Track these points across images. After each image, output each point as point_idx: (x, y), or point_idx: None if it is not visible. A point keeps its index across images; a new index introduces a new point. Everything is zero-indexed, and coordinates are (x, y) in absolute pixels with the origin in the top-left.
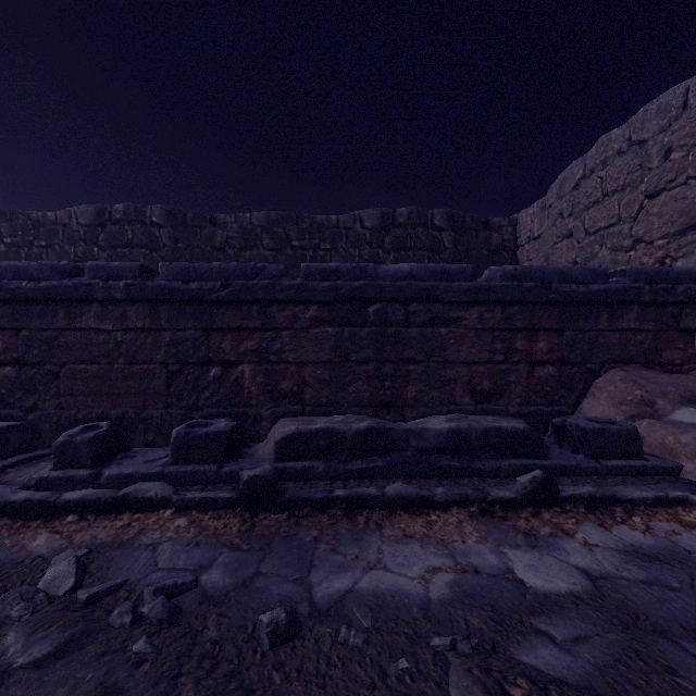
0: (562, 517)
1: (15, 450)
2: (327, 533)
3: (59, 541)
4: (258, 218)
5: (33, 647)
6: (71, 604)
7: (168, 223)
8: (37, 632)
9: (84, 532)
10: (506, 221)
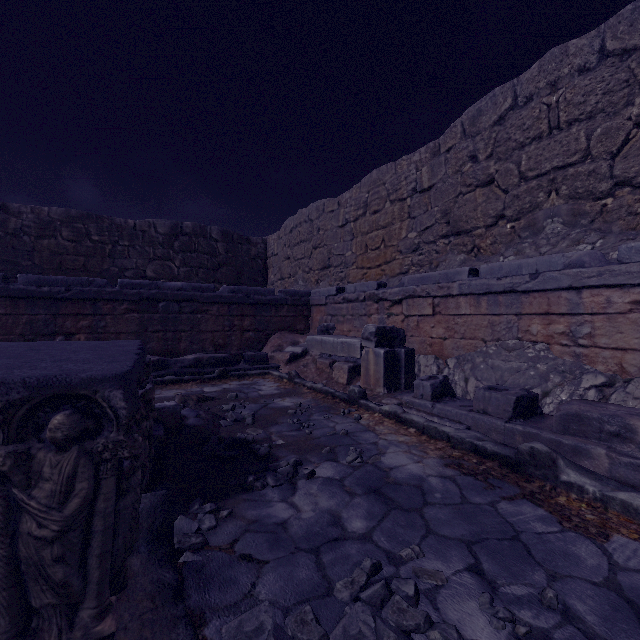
0: (228, 380)
1: None
2: None
3: None
4: (57, 212)
5: None
6: None
7: None
8: None
9: None
10: (260, 240)
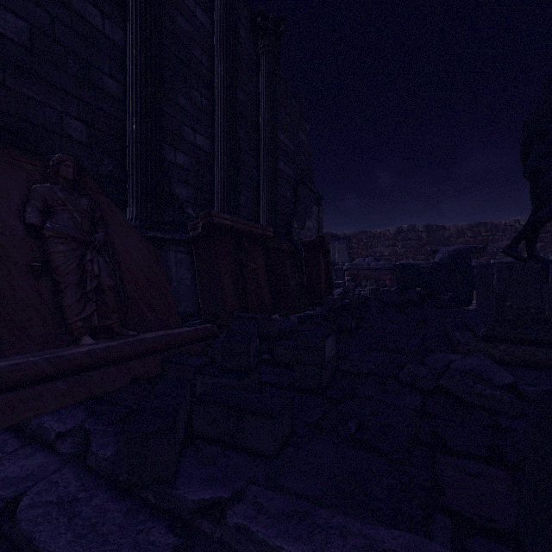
0: None
1: None
2: None
3: None
4: (465, 225)
5: None
6: None
7: (425, 230)
8: None
9: None
10: None
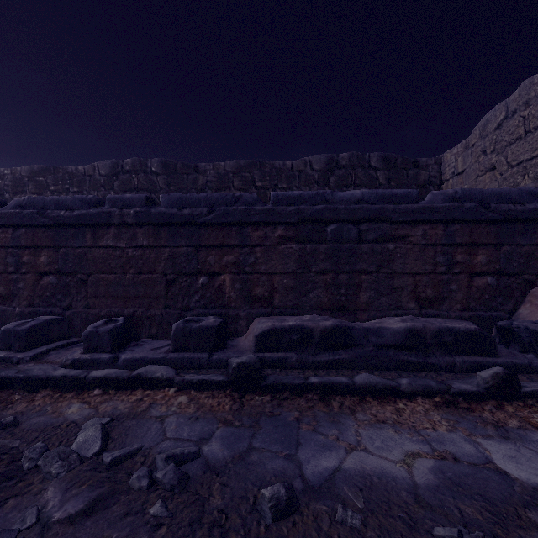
0: (526, 411)
1: (56, 338)
2: (307, 415)
3: (88, 409)
4: (230, 165)
5: (67, 503)
6: (98, 465)
7: (163, 172)
8: (71, 489)
9: (106, 403)
10: (432, 160)
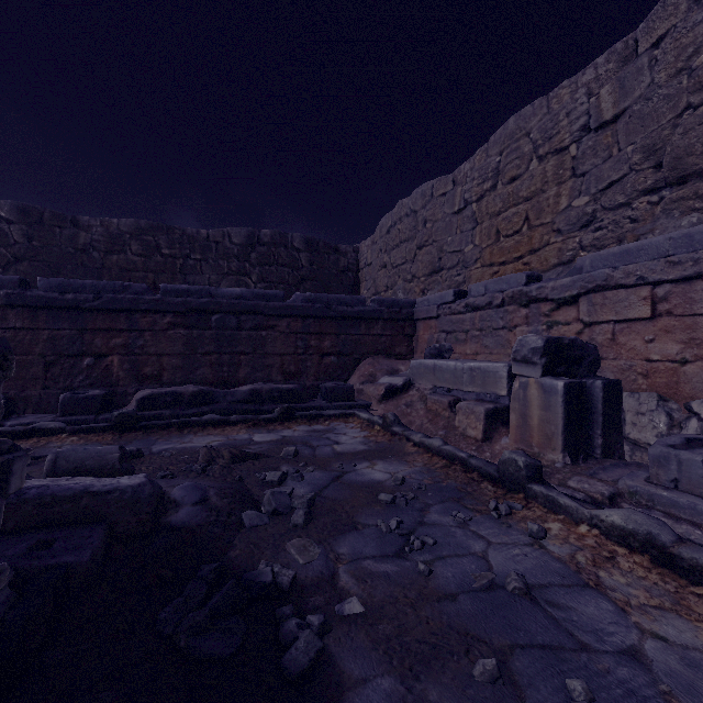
0: (294, 424)
1: None
2: (166, 437)
3: None
4: (126, 224)
5: None
6: None
7: (20, 220)
8: None
9: None
10: (351, 248)
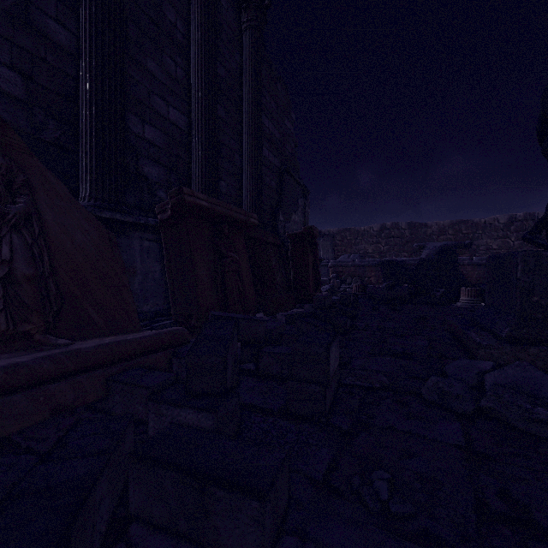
0: None
1: None
2: None
3: None
4: (446, 223)
5: None
6: None
7: (408, 228)
8: None
9: None
10: None
